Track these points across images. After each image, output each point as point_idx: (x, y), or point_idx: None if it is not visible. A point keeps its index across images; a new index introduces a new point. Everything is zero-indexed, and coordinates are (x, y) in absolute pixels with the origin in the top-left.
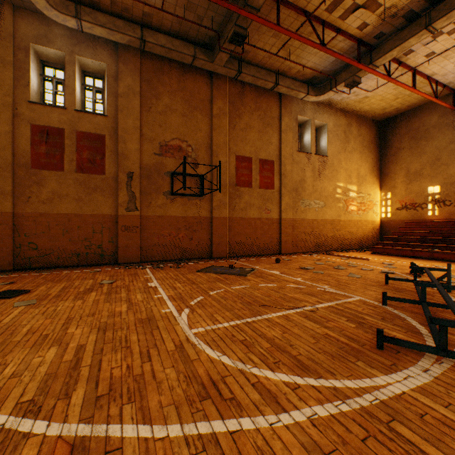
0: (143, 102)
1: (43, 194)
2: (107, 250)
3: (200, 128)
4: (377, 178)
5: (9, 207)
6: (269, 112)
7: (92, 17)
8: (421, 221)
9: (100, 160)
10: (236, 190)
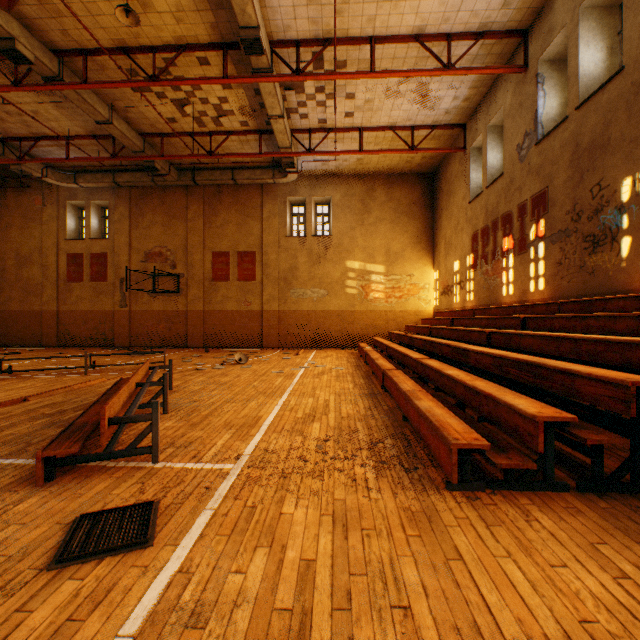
0: (133, 223)
1: (73, 298)
2: (109, 336)
3: (178, 233)
4: (427, 251)
5: (56, 308)
6: (250, 203)
7: (84, 179)
8: (441, 311)
9: (105, 271)
10: (213, 284)
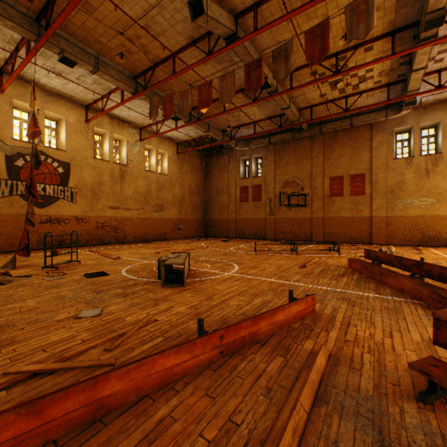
0: (276, 164)
1: (243, 211)
2: (262, 233)
3: (305, 167)
4: None
5: (234, 217)
6: (360, 138)
7: (252, 143)
8: None
9: (259, 195)
10: (330, 199)
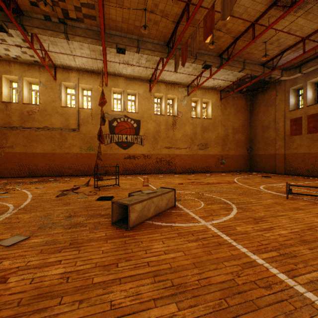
0: None
1: (293, 145)
2: None
3: None
4: None
5: (282, 152)
6: None
7: (305, 67)
8: None
9: None
10: None
